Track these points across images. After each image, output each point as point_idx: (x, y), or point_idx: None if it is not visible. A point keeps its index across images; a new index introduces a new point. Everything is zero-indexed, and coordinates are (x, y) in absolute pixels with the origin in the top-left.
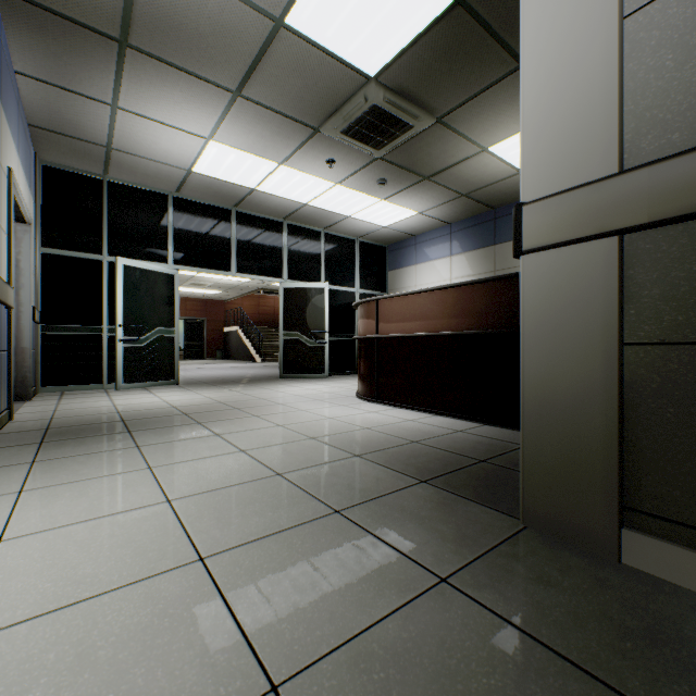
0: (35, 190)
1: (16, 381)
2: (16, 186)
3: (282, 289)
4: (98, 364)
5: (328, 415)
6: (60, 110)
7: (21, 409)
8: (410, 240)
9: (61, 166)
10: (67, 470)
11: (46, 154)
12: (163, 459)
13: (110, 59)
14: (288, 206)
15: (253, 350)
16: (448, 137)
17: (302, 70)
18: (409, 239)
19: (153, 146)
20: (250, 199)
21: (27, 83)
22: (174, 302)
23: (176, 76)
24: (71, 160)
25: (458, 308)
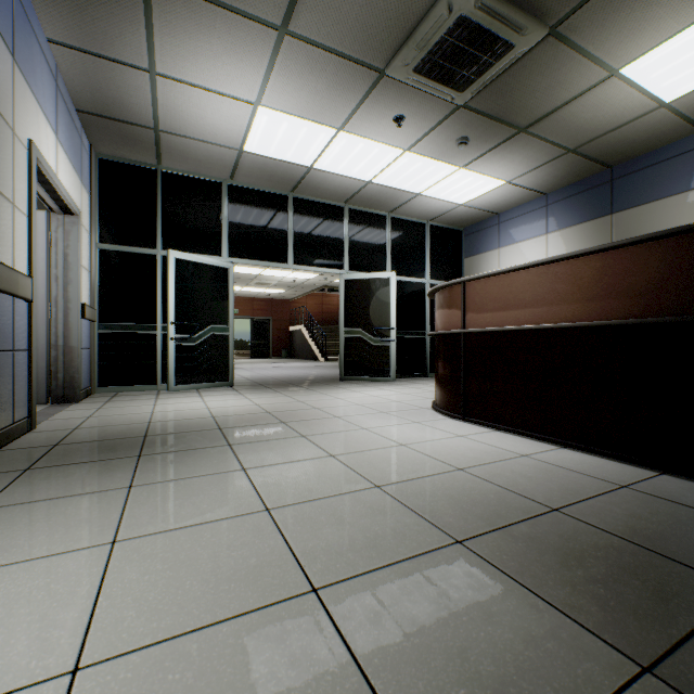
0: (90, 184)
1: (65, 381)
2: (44, 164)
3: (342, 282)
4: (152, 364)
5: (399, 440)
6: (101, 86)
7: (59, 414)
8: (491, 220)
9: (116, 159)
10: (0, 535)
11: (100, 146)
12: (145, 520)
13: (136, 2)
14: (349, 186)
15: (316, 349)
16: (562, 59)
17: None
18: (490, 219)
19: (200, 122)
20: (307, 181)
21: (62, 54)
22: (228, 298)
23: (211, 15)
24: (124, 150)
25: (603, 284)
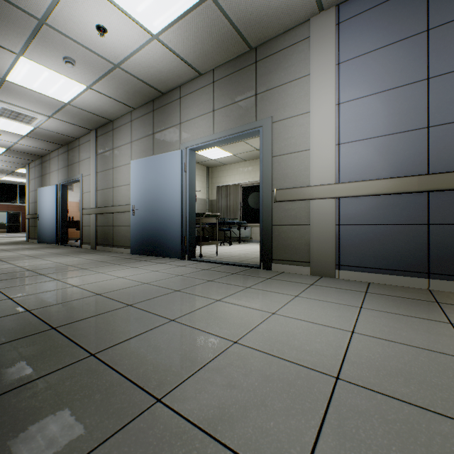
0: None
1: None
2: None
3: None
4: None
5: None
6: None
7: None
8: None
9: None
10: None
11: None
12: None
13: None
14: None
15: None
16: None
17: (24, 174)
18: None
19: None
20: (24, 183)
21: None
22: None
23: None
24: None
25: None
